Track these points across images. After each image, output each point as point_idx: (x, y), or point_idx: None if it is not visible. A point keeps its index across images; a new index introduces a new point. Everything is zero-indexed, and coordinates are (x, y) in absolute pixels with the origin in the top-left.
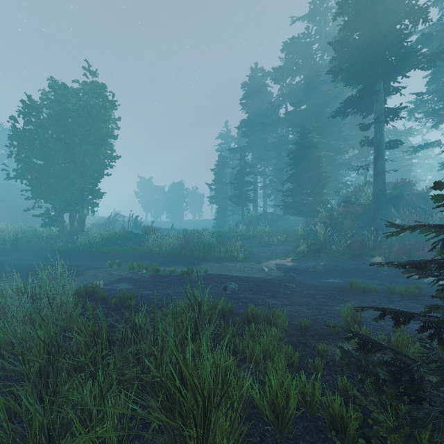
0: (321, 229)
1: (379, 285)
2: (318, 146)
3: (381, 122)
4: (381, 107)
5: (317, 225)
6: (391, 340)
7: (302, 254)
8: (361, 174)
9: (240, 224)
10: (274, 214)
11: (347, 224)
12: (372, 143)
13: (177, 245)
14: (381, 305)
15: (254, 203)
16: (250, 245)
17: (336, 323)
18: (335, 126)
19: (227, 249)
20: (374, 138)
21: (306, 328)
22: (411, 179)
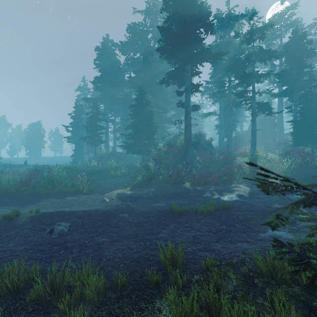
0: (152, 164)
1: (189, 205)
2: (151, 104)
3: (189, 92)
4: (189, 82)
5: (150, 160)
6: (208, 294)
7: (139, 184)
8: (177, 127)
9: (93, 160)
10: (121, 153)
11: (169, 160)
12: (184, 106)
13: (16, 182)
14: (191, 225)
15: (106, 144)
16: (98, 178)
17: (157, 260)
18: (162, 93)
19: (73, 183)
20: (185, 102)
21: (124, 284)
22: (202, 133)
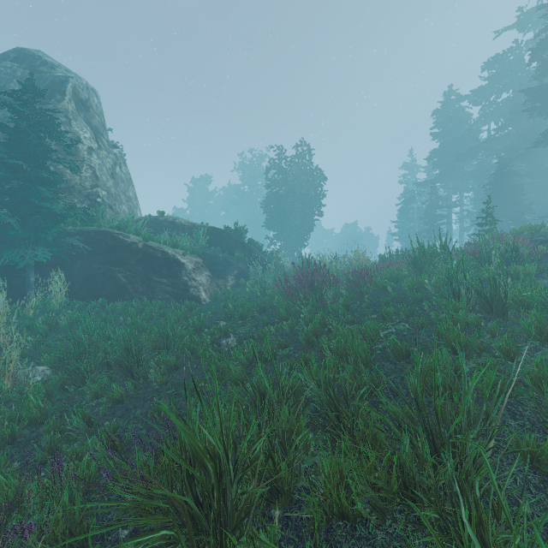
0: None
1: None
2: (520, 174)
3: None
4: None
5: None
6: None
7: None
8: None
9: None
10: None
11: None
12: None
13: None
14: None
15: (448, 238)
16: None
17: None
18: None
19: None
20: None
21: None
22: None
